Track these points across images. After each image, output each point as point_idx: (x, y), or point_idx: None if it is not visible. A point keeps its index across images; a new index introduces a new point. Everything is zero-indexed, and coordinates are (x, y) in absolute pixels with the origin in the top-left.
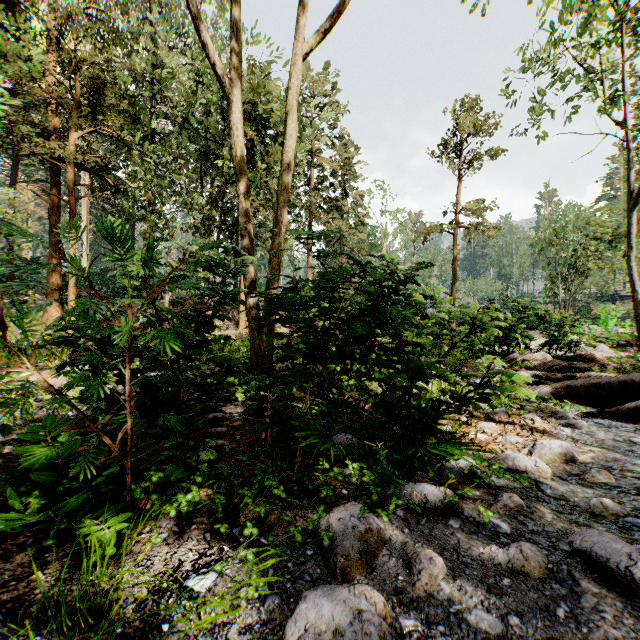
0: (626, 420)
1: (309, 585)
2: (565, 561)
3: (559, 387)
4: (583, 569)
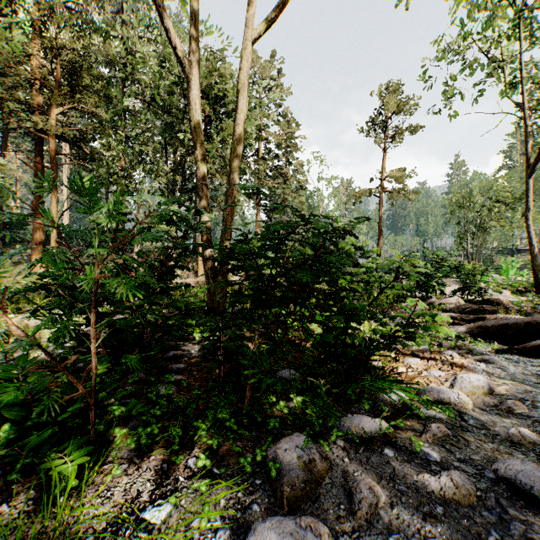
0: (532, 356)
1: (258, 515)
2: (492, 488)
3: (472, 327)
4: (509, 496)
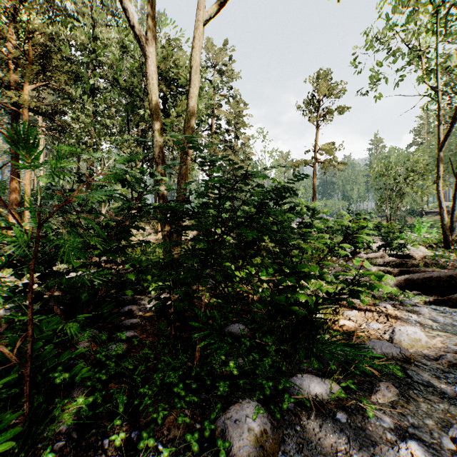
0: (456, 306)
1: None
2: None
3: (400, 280)
4: None
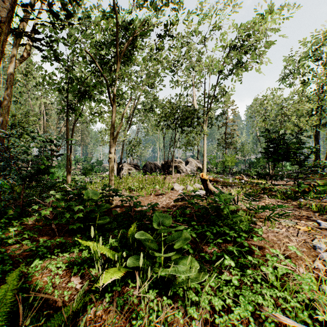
0: None
1: None
2: None
3: None
4: None
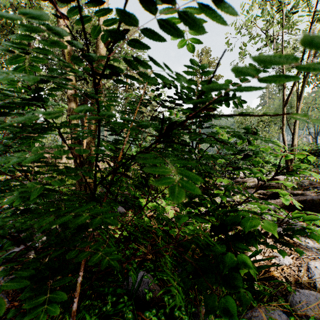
0: None
1: None
2: None
3: (279, 202)
4: None
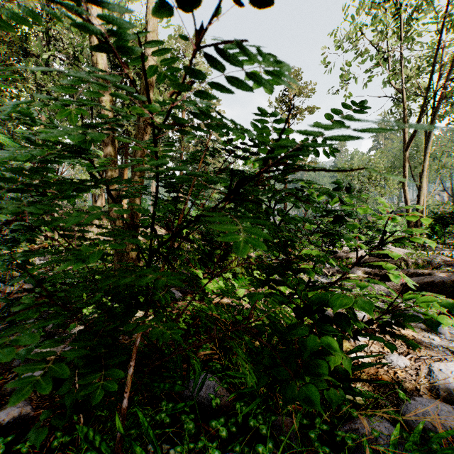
0: None
1: None
2: None
3: (395, 285)
4: None
